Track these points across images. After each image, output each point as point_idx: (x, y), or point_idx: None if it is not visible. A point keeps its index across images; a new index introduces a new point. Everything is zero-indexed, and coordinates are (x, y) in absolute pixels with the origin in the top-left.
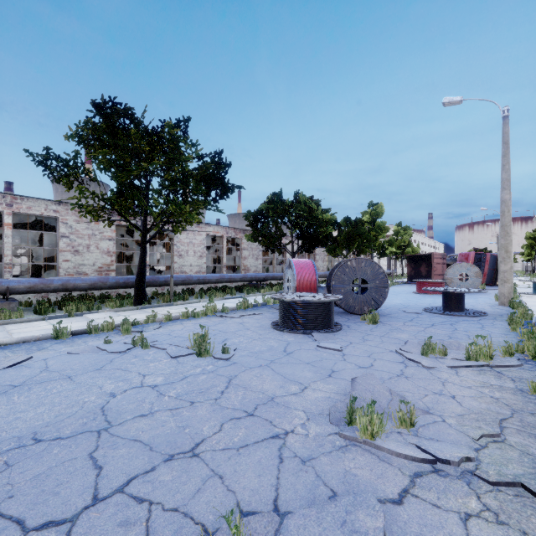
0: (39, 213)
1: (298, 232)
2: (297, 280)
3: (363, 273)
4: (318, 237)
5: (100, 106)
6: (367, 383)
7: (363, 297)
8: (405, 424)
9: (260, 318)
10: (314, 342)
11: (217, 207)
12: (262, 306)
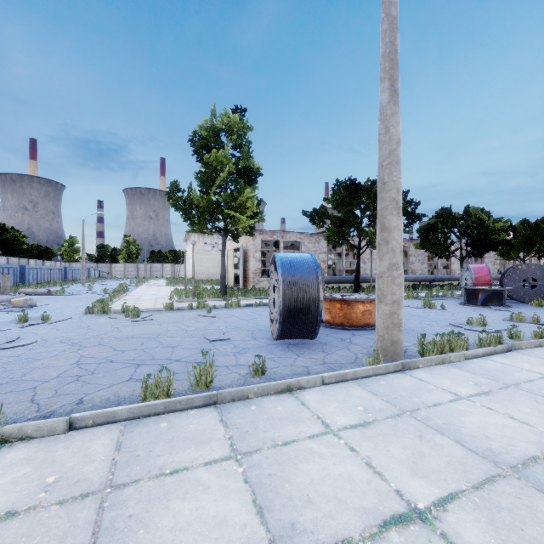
0: (293, 240)
1: (467, 240)
2: (474, 278)
3: (532, 274)
4: (489, 243)
5: (348, 185)
6: (521, 314)
7: (533, 291)
8: (535, 321)
9: (448, 301)
10: (492, 310)
11: (408, 231)
12: (442, 297)
